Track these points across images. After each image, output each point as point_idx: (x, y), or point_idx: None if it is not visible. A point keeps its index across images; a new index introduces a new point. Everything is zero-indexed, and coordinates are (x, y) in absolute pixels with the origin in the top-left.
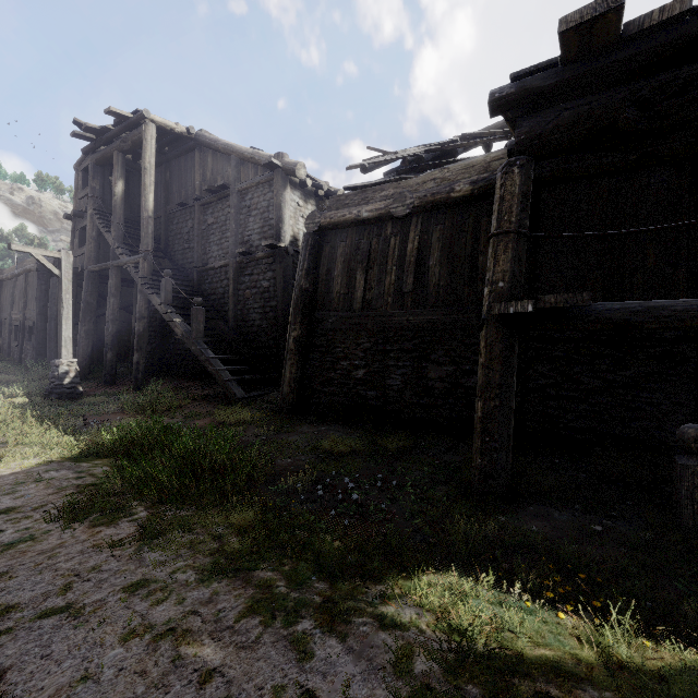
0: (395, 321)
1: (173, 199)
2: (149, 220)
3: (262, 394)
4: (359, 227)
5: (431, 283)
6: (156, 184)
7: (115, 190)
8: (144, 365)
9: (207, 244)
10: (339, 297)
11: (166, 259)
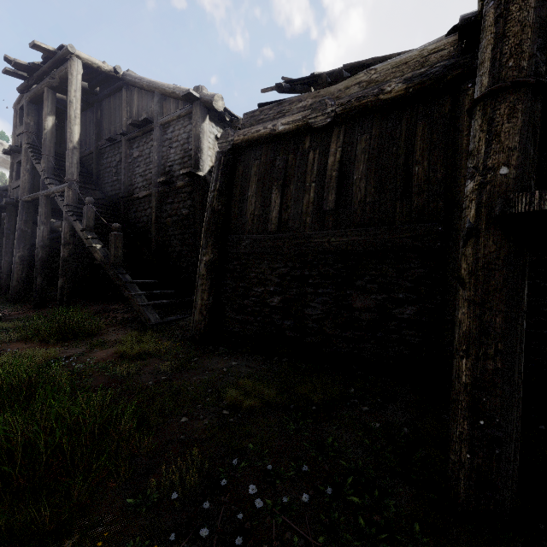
0: (314, 243)
1: (104, 135)
2: (75, 151)
3: (178, 318)
4: (274, 143)
5: (355, 199)
6: (89, 123)
7: (44, 124)
8: (69, 289)
9: (133, 176)
10: (253, 218)
11: (96, 190)
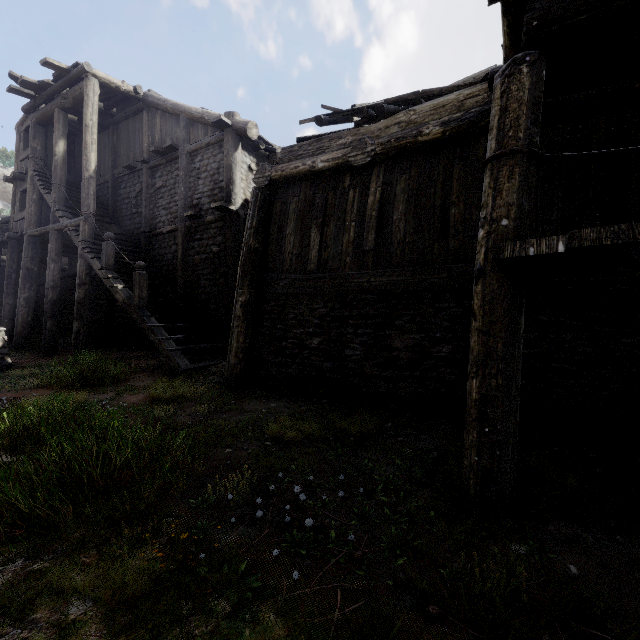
0: (354, 283)
1: (121, 162)
2: (91, 181)
3: (209, 364)
4: (313, 180)
5: (395, 239)
6: (104, 148)
7: (55, 149)
8: (85, 335)
9: (156, 209)
10: (292, 257)
11: (113, 224)
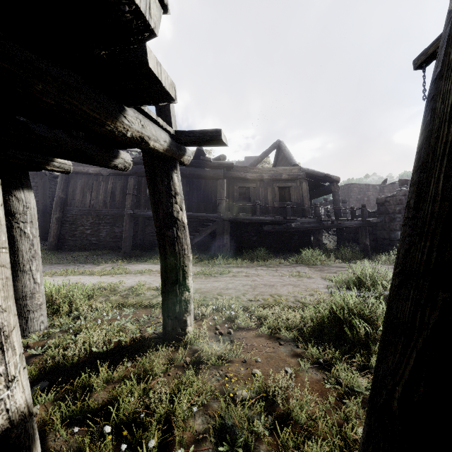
0: (103, 212)
1: None
2: None
3: None
4: (88, 175)
5: (117, 200)
6: None
7: None
8: None
9: None
10: (79, 202)
11: None
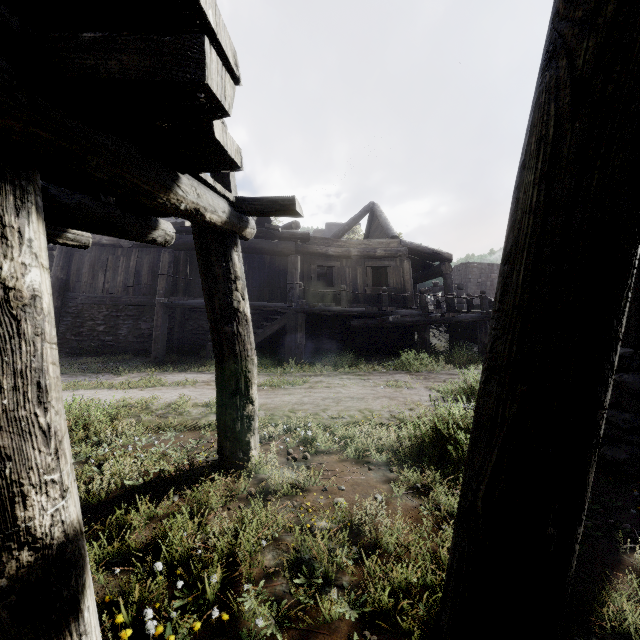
0: (123, 300)
1: None
2: None
3: None
4: (101, 247)
5: (143, 283)
6: None
7: None
8: None
9: None
10: (87, 285)
11: None
